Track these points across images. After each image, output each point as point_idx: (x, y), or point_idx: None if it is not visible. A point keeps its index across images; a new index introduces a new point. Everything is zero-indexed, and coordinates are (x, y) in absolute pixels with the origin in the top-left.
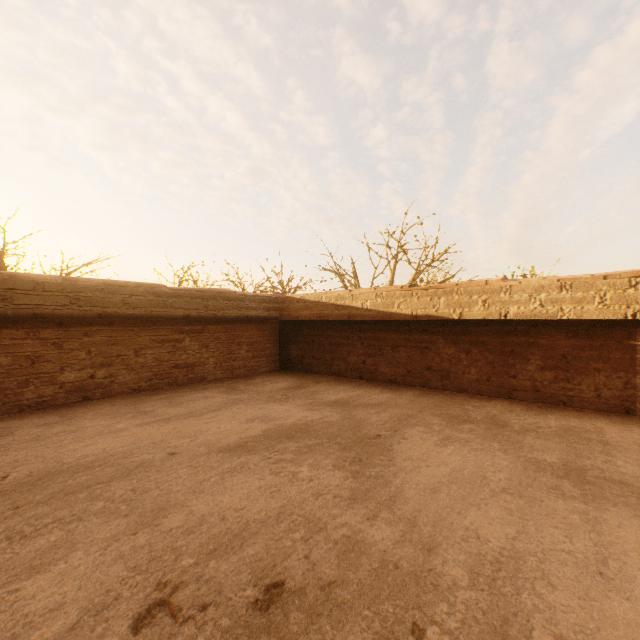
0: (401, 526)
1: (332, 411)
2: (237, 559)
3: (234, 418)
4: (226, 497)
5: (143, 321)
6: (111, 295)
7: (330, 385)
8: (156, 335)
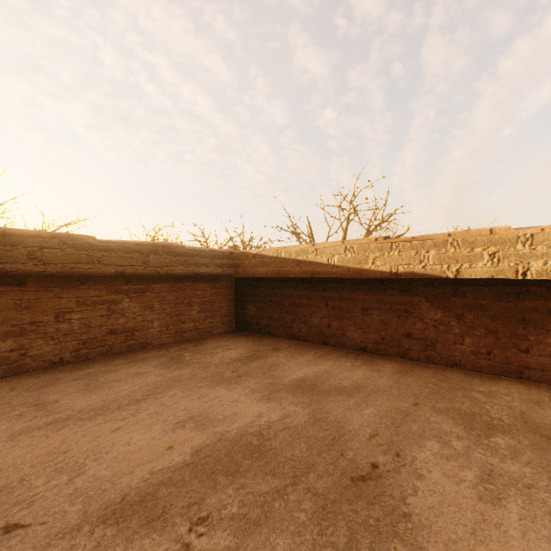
0: None
1: (296, 403)
2: None
3: (159, 418)
4: None
5: (67, 280)
6: (10, 247)
7: (291, 354)
8: (85, 296)
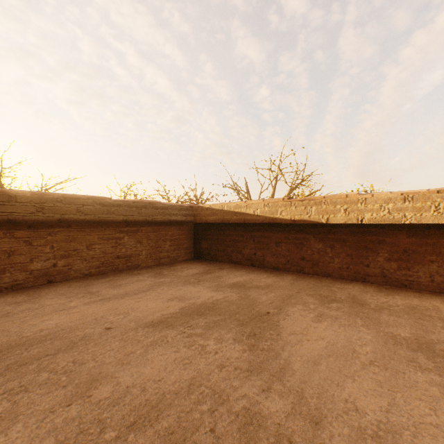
0: (291, 398)
1: (232, 292)
2: (153, 432)
3: (158, 298)
4: (147, 369)
5: (93, 224)
6: (68, 205)
7: (230, 271)
8: (103, 234)
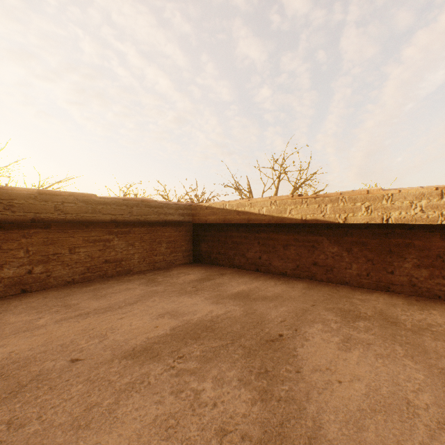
0: None
1: (235, 305)
2: None
3: (147, 313)
4: (113, 438)
5: (77, 224)
6: (44, 202)
7: (232, 277)
8: (88, 236)
